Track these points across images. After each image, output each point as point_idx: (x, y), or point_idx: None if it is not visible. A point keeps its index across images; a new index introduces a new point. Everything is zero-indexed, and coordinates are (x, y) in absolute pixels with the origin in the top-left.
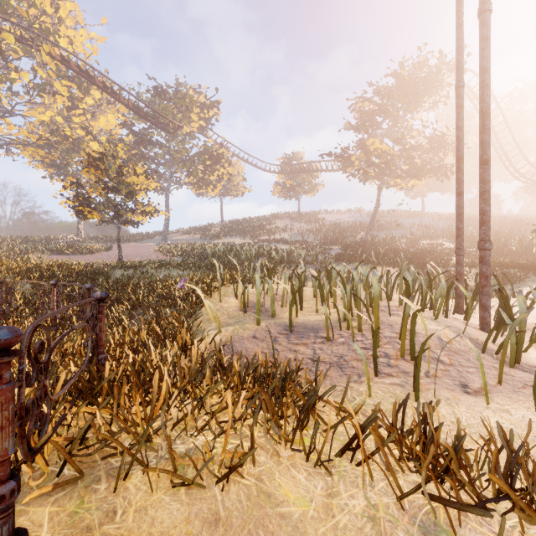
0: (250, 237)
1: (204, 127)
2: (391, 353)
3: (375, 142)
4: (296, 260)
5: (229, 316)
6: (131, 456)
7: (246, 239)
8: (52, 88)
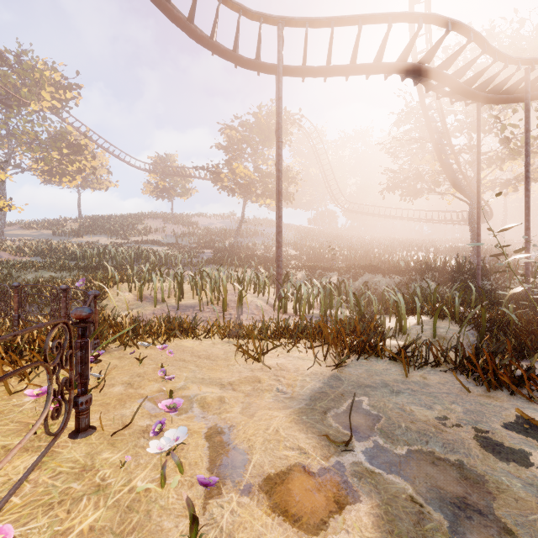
0: (119, 237)
1: (59, 108)
2: (233, 313)
3: (240, 167)
4: (173, 262)
5: (130, 304)
6: (124, 343)
7: (114, 238)
8: None
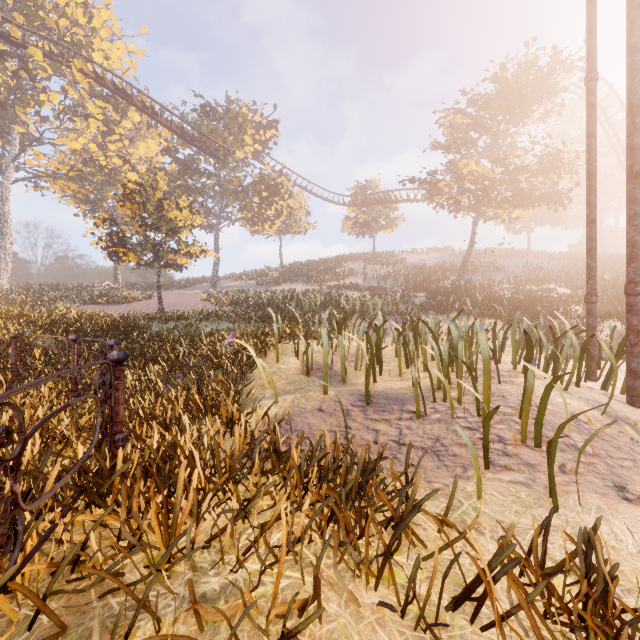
0: (315, 283)
1: (260, 152)
2: (507, 435)
3: (470, 164)
4: (371, 310)
5: (288, 381)
6: (136, 601)
7: (310, 285)
8: (84, 110)
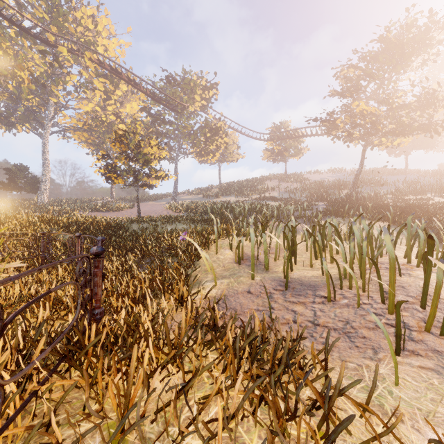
0: (243, 196)
1: (205, 106)
2: (411, 322)
3: (361, 105)
4: (285, 214)
5: (225, 268)
6: None
7: (240, 197)
8: (92, 85)
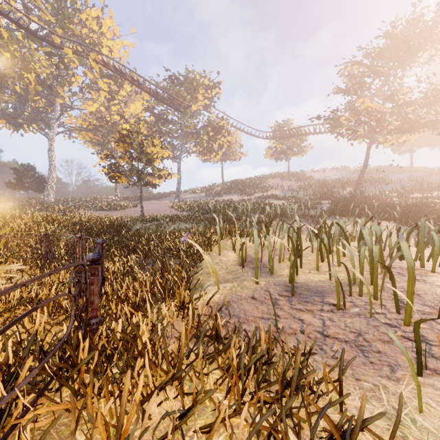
0: (246, 194)
1: (208, 105)
2: (430, 336)
3: (365, 102)
4: (288, 214)
5: (228, 270)
6: None
7: (243, 196)
8: (97, 86)
